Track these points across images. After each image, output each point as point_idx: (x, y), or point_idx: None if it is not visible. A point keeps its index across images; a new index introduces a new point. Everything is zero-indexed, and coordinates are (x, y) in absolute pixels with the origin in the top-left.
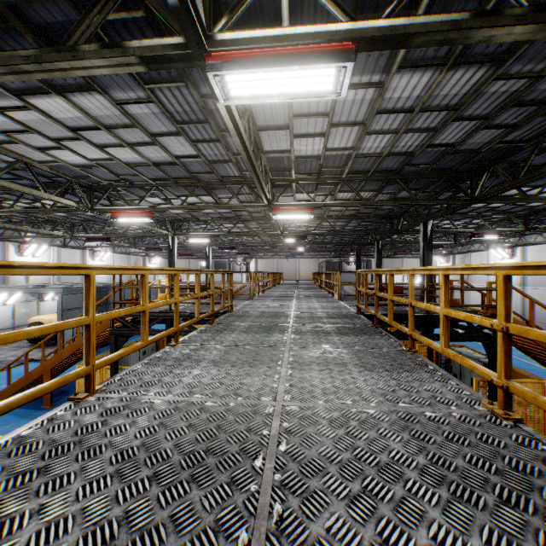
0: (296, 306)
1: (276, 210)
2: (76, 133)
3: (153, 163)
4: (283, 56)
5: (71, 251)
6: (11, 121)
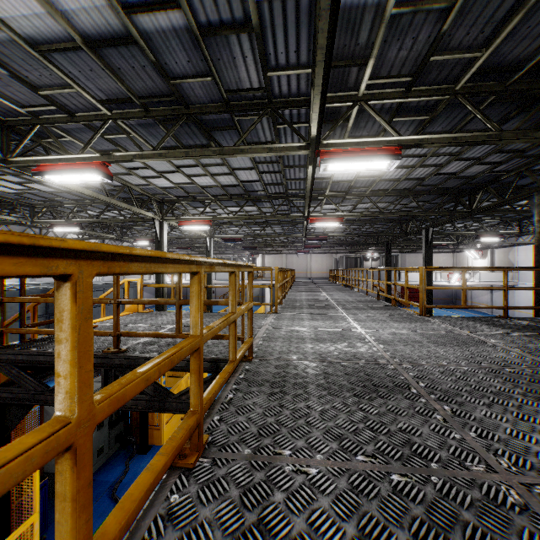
0: (371, 335)
1: (328, 153)
2: None
3: (85, 40)
4: None
5: None
6: None
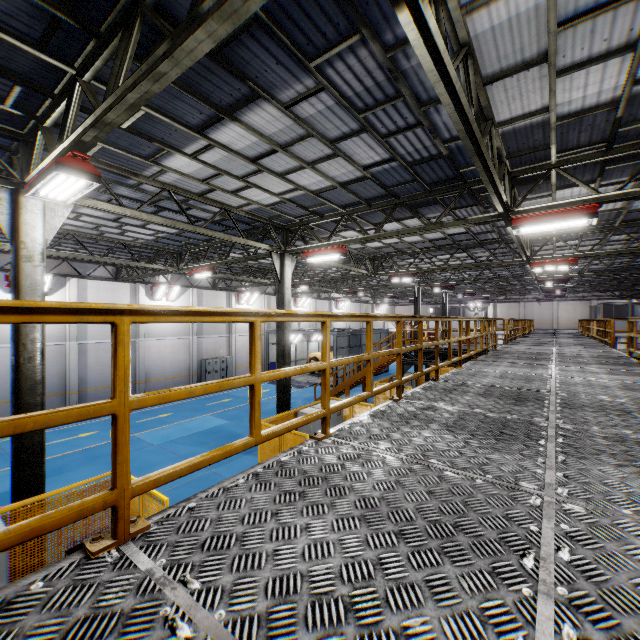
0: (557, 350)
1: (535, 264)
2: None
3: (429, 240)
4: (554, 219)
5: (322, 302)
6: (359, 234)
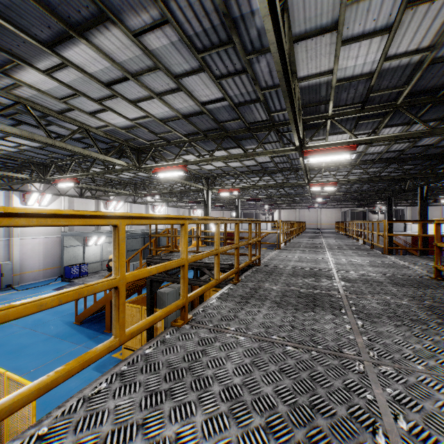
0: (334, 261)
1: (308, 152)
2: (111, 89)
3: (183, 115)
4: None
5: (138, 205)
6: (60, 85)
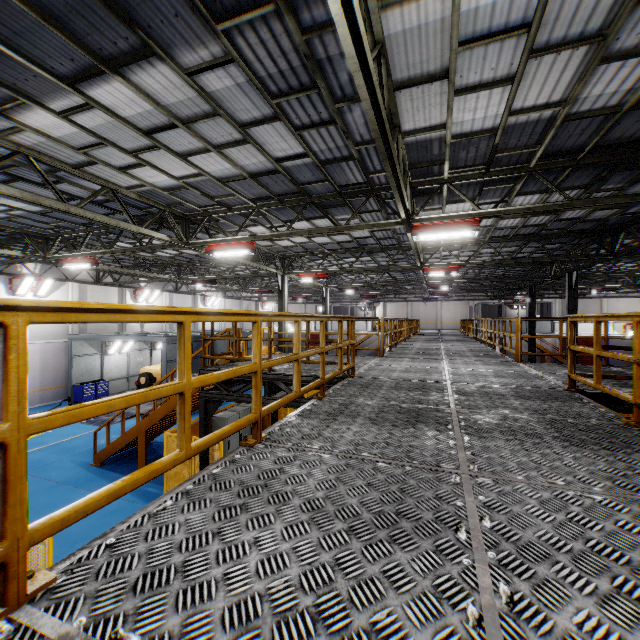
0: (450, 371)
1: (418, 227)
2: (151, 138)
3: (250, 174)
4: None
5: (182, 296)
6: (80, 132)
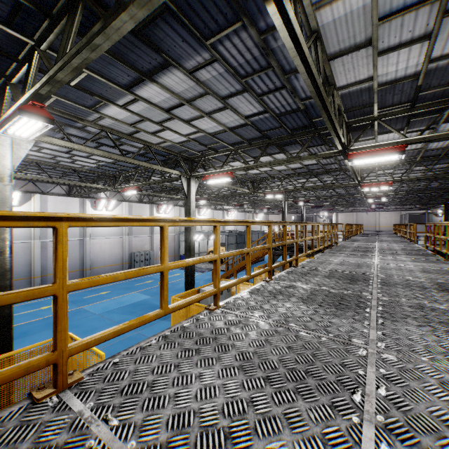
0: (378, 245)
1: (364, 185)
2: None
3: (291, 169)
4: (377, 155)
5: (218, 211)
6: (243, 164)
